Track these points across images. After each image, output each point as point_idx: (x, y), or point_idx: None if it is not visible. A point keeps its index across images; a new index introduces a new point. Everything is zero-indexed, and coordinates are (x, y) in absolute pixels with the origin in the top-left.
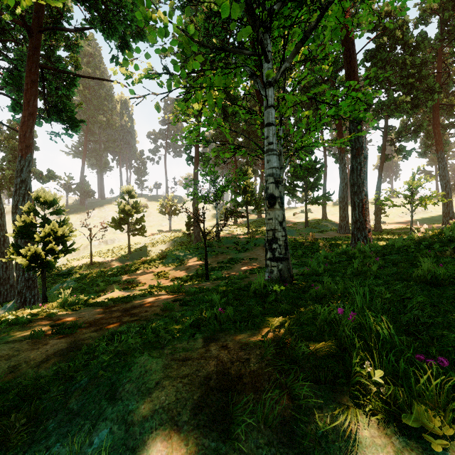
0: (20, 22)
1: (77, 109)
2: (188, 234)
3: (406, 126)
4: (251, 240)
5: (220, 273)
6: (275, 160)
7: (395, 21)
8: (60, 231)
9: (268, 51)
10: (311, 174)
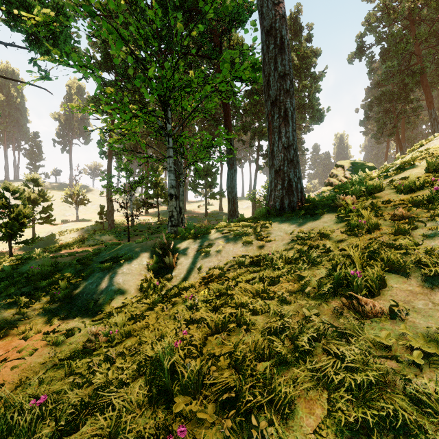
0: None
1: None
2: (100, 222)
3: None
4: (161, 225)
5: None
6: (173, 176)
7: None
8: (26, 211)
9: (169, 118)
10: (210, 175)
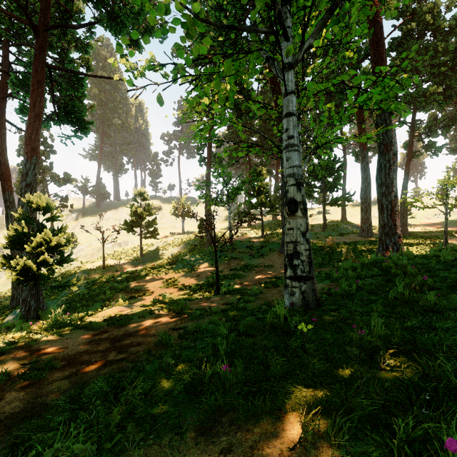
0: (26, 21)
1: (90, 111)
2: (200, 237)
3: (436, 120)
4: (266, 244)
5: (231, 285)
6: (296, 157)
7: (425, 5)
8: (53, 240)
9: (287, 27)
10: (330, 174)
